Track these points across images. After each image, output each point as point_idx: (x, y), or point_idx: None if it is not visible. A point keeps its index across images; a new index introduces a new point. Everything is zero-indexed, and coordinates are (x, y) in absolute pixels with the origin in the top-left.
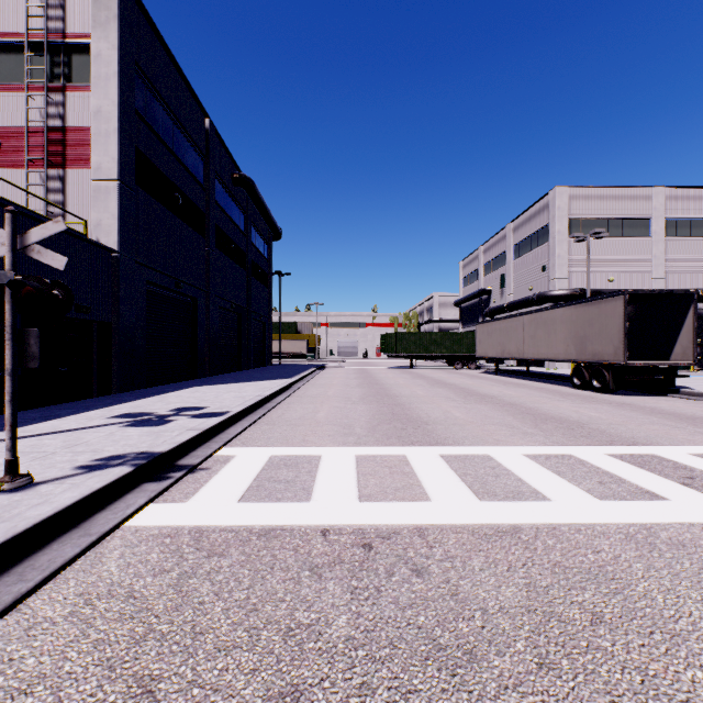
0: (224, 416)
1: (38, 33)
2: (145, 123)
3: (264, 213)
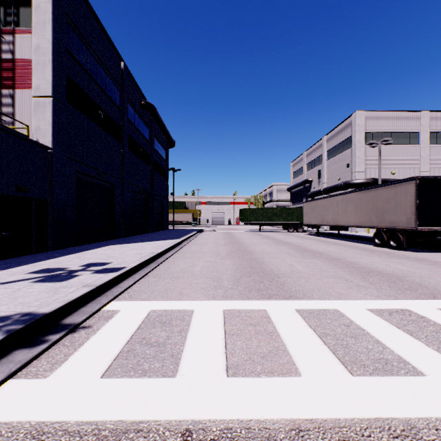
0: (119, 272)
1: None
2: (74, 59)
3: (162, 129)
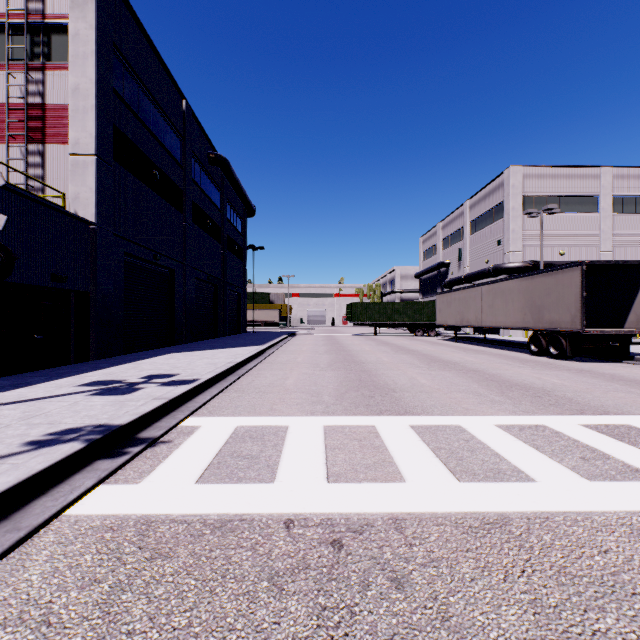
0: (193, 384)
1: (19, 14)
2: (123, 102)
3: (238, 191)
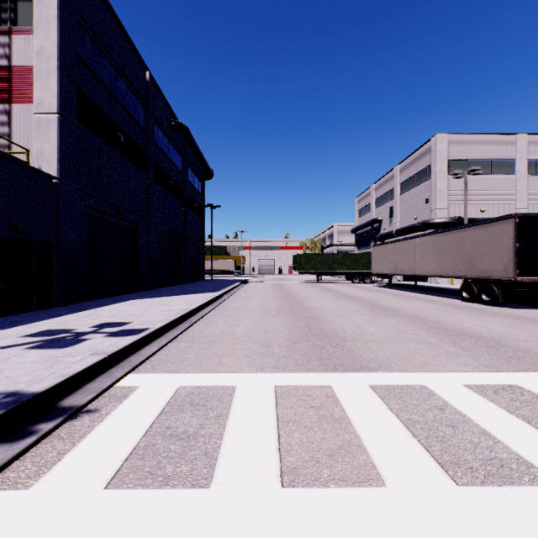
0: (140, 335)
1: None
2: (87, 67)
3: (198, 156)
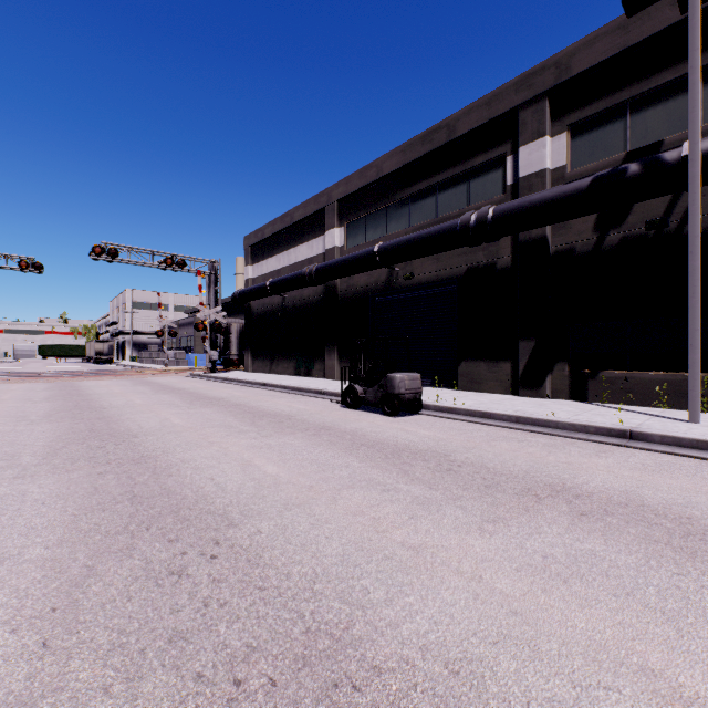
0: None
1: None
2: None
3: None
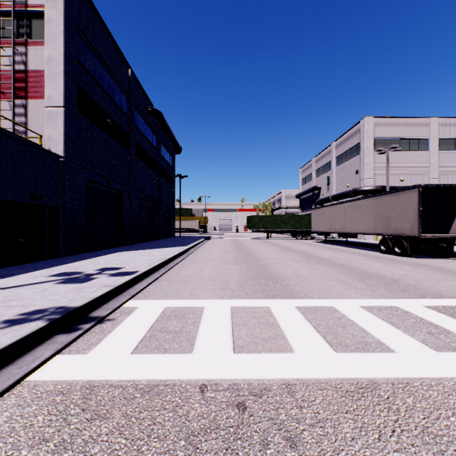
0: (134, 275)
1: (8, 4)
2: (84, 69)
3: (169, 135)
